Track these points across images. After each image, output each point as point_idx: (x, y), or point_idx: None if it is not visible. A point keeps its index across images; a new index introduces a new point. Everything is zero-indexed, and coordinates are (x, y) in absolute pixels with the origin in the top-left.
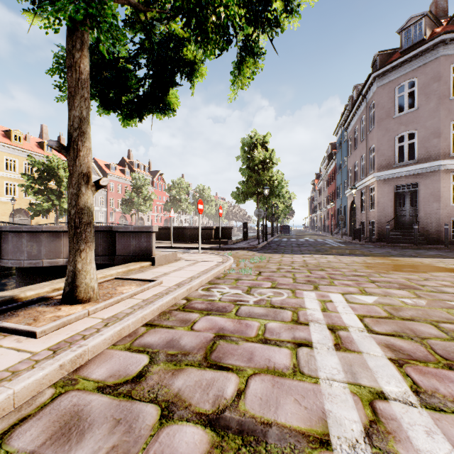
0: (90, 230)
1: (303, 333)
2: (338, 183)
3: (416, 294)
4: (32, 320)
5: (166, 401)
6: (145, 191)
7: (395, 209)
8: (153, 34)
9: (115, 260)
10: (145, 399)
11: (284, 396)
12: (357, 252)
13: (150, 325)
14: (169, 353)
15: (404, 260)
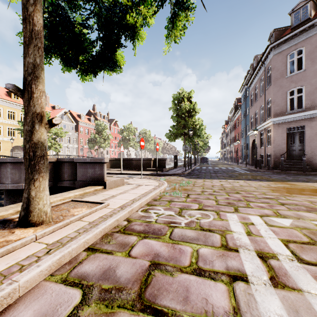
0: (43, 162)
1: (236, 262)
2: (242, 127)
3: None
4: None
5: None
6: (105, 133)
7: (287, 145)
8: (102, 3)
9: (76, 184)
10: None
11: None
12: (260, 178)
13: (91, 249)
14: (103, 288)
15: (300, 185)
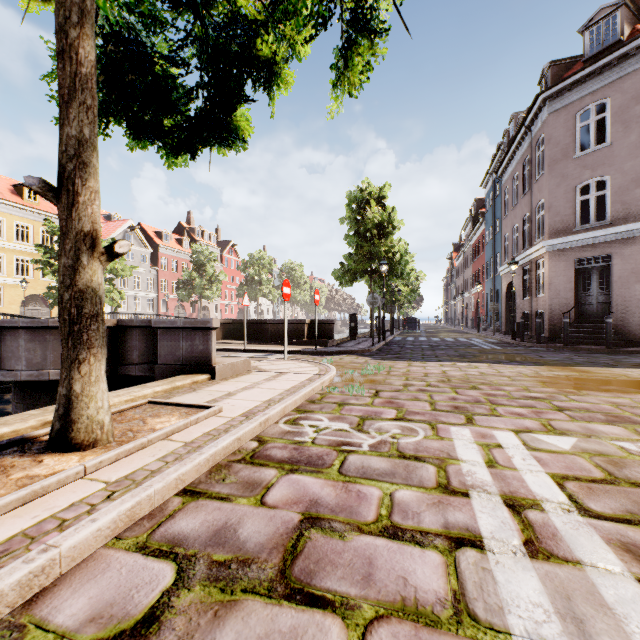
0: (97, 327)
1: (463, 515)
2: (487, 256)
3: None
4: None
5: None
6: (211, 269)
7: (576, 294)
8: (209, 16)
9: (157, 371)
10: None
11: None
12: (522, 359)
13: (190, 492)
14: (216, 560)
15: (599, 372)
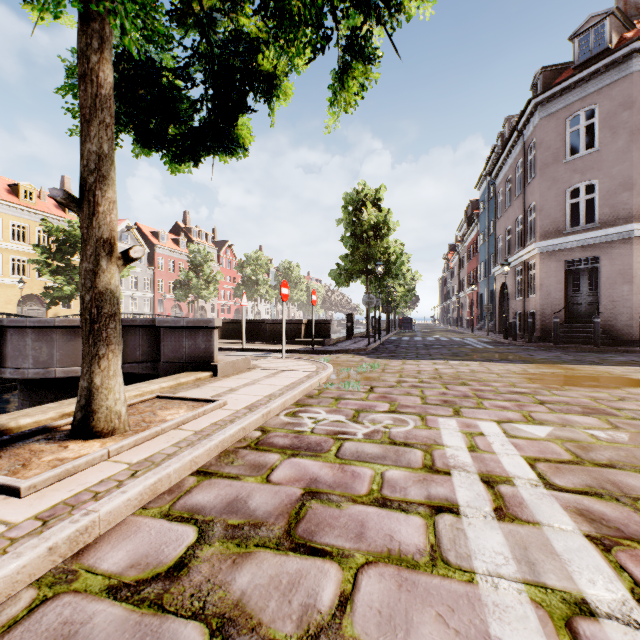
0: (114, 325)
1: (443, 489)
2: (481, 257)
3: (611, 423)
4: (20, 465)
5: (219, 617)
6: (208, 269)
7: (566, 295)
8: (213, 33)
9: (160, 369)
10: (184, 612)
11: (418, 607)
12: (512, 357)
13: (203, 473)
14: (231, 523)
15: (584, 369)
